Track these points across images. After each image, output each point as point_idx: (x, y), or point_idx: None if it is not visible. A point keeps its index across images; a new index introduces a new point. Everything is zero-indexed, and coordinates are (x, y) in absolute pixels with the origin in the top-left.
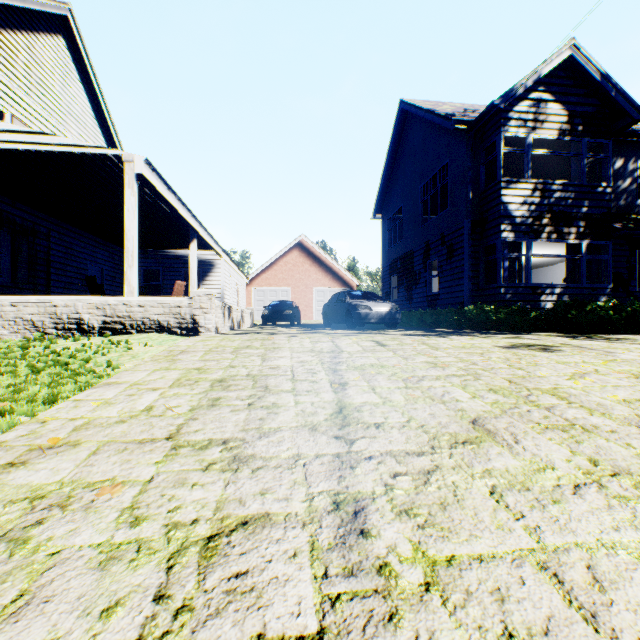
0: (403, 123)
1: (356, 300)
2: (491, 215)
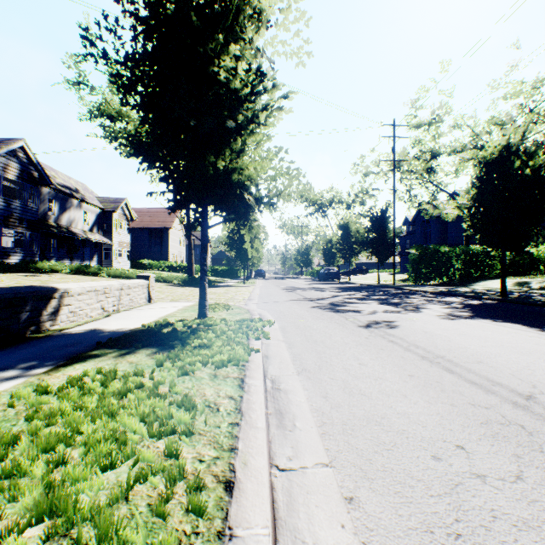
0: None
1: None
2: None
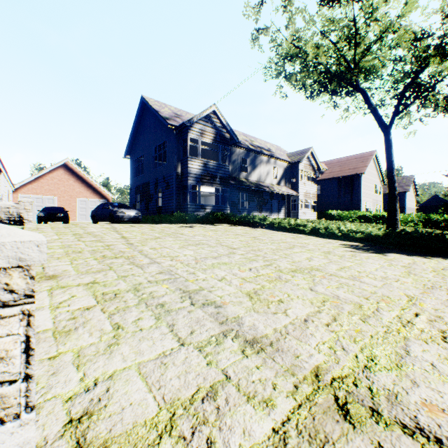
0: (144, 108)
1: (116, 208)
2: (185, 171)
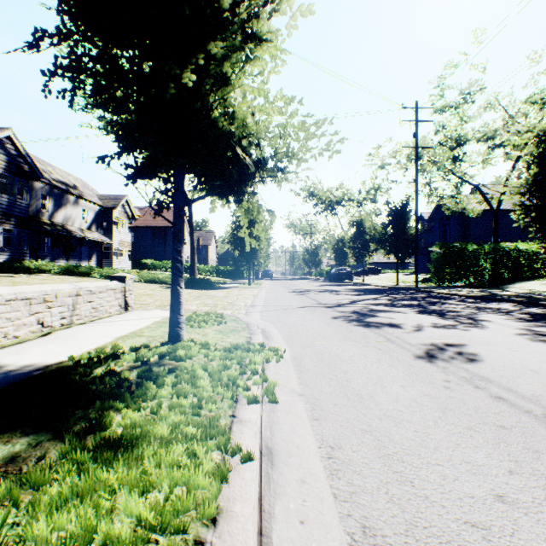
0: None
1: None
2: None
